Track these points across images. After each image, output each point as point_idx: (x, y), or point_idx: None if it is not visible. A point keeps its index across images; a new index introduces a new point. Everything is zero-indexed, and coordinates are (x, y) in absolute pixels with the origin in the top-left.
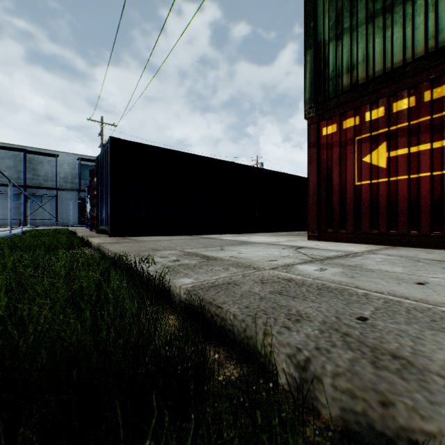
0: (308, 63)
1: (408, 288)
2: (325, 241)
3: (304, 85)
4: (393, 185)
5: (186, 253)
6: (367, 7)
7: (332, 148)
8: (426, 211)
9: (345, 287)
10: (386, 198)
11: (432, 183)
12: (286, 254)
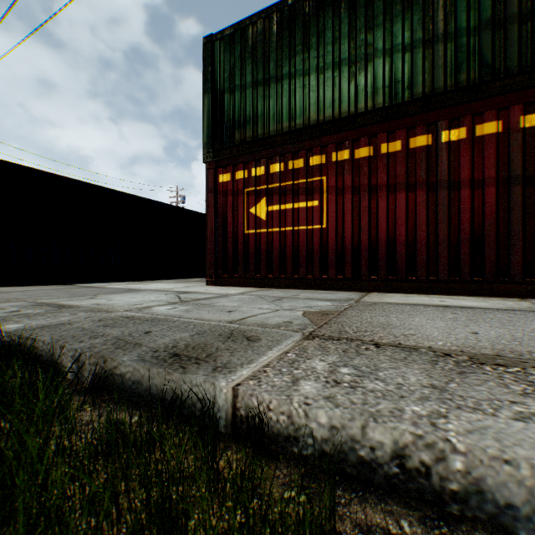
0: (206, 107)
1: (216, 314)
2: (221, 286)
3: (203, 127)
4: (271, 236)
5: (38, 304)
6: (253, 74)
7: (227, 196)
8: (291, 258)
9: (170, 318)
10: (266, 246)
11: (294, 236)
12: (161, 298)
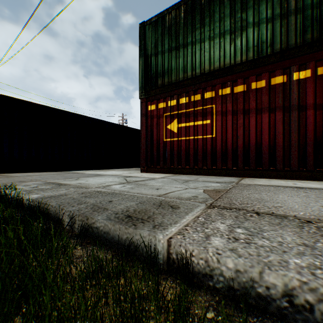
0: (141, 65)
1: (149, 190)
2: (150, 173)
3: (139, 78)
4: (180, 142)
5: (47, 182)
6: (169, 43)
7: (153, 118)
8: (192, 156)
9: (122, 192)
10: (177, 149)
11: (194, 142)
12: (115, 180)
